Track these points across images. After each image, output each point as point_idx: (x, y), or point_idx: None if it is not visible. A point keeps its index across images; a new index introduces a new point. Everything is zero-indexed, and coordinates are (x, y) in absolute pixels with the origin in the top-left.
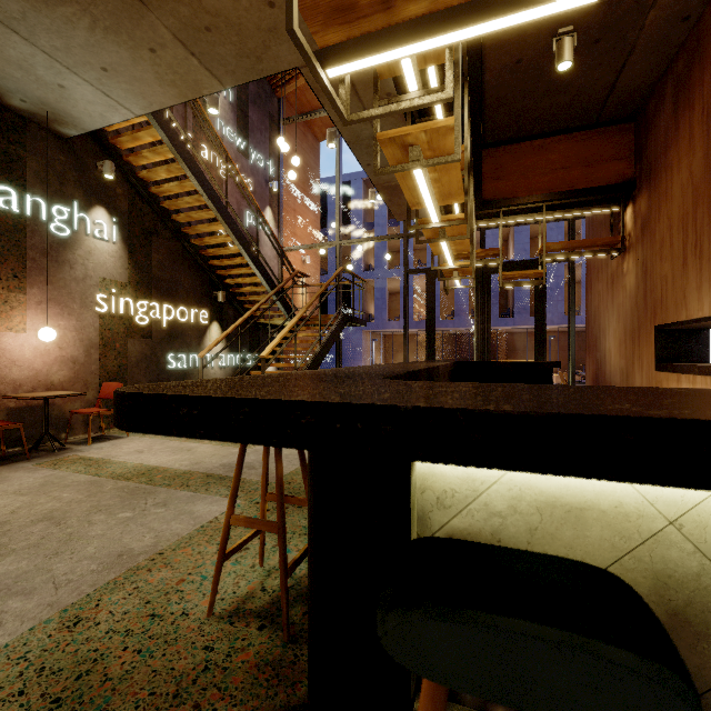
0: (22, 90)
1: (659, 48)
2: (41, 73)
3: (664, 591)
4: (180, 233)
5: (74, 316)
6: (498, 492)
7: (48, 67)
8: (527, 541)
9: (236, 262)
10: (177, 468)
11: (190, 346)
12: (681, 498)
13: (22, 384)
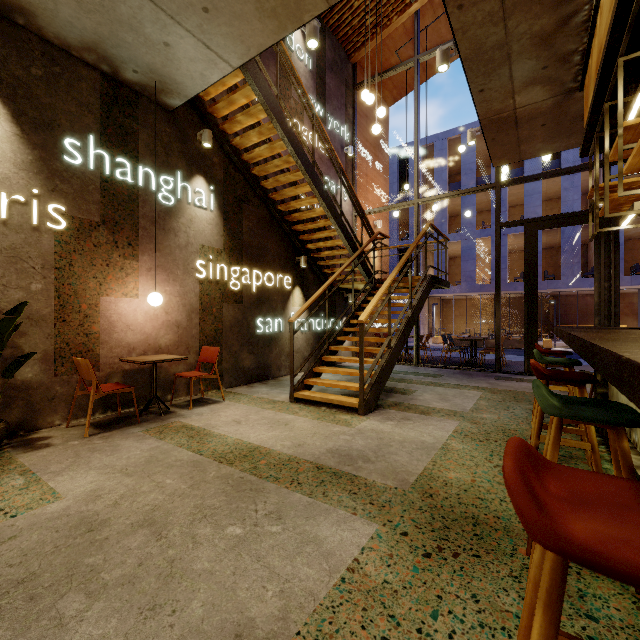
0: (134, 58)
1: None
2: (149, 31)
3: None
4: (267, 200)
5: (178, 281)
6: None
7: (154, 20)
8: None
9: (318, 226)
10: (279, 450)
11: (276, 310)
12: None
13: (135, 348)
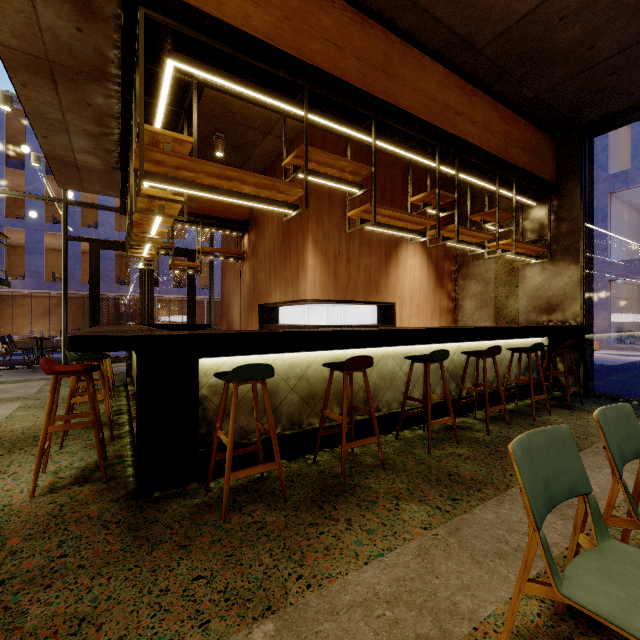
0: None
1: (261, 163)
2: None
3: (268, 385)
4: None
5: None
6: (225, 367)
7: None
8: None
9: None
10: None
11: None
12: (272, 359)
13: None
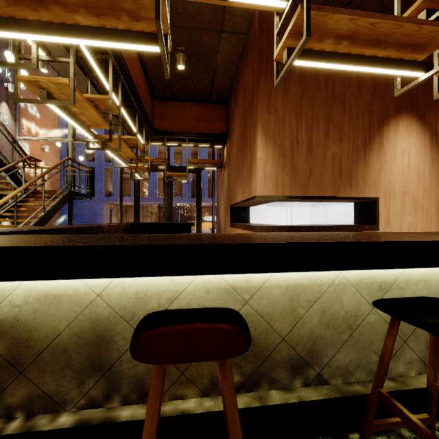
0: None
1: (227, 73)
2: None
3: (96, 327)
4: None
5: None
6: (17, 294)
7: None
8: (33, 317)
9: None
10: None
11: None
12: (102, 283)
13: None
